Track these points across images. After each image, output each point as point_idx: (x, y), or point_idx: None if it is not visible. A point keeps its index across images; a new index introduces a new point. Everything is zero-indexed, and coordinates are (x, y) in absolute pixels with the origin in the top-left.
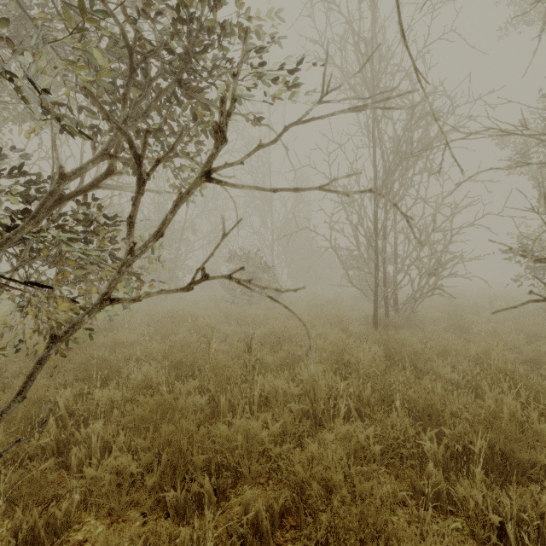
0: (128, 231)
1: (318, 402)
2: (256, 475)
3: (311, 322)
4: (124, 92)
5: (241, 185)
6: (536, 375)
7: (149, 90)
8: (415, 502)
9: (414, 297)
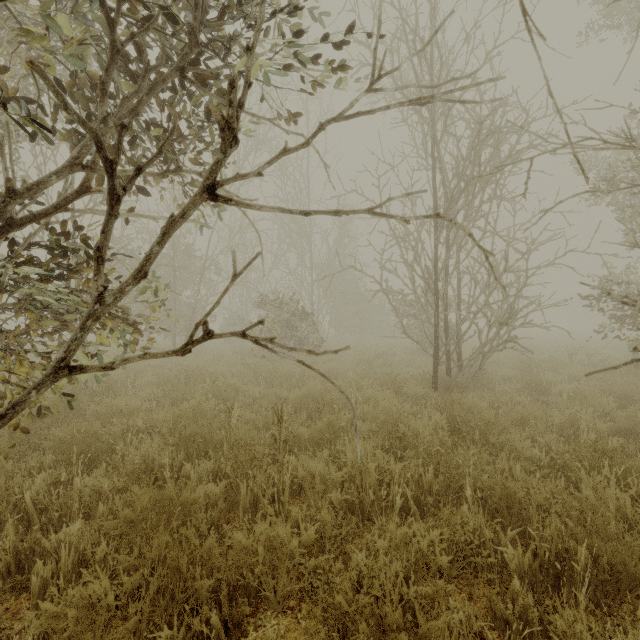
0: (95, 270)
1: (366, 489)
2: (283, 597)
3: (358, 382)
4: (103, 80)
5: (259, 205)
6: (633, 449)
7: (144, 84)
8: (496, 636)
9: (482, 351)
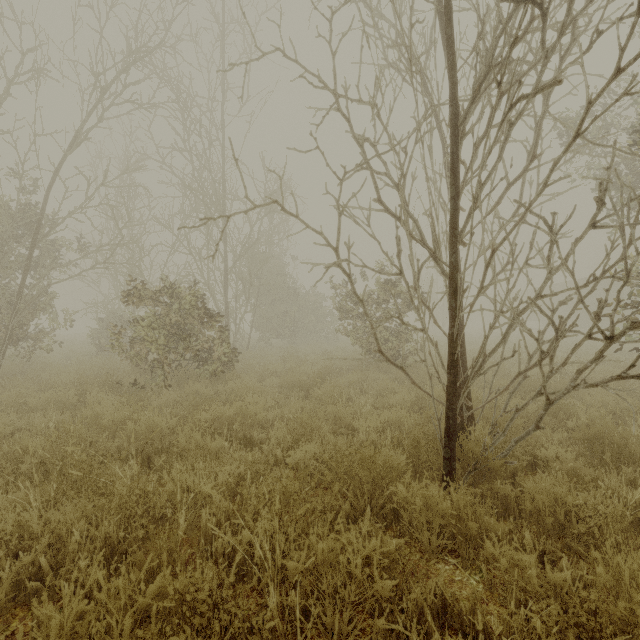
0: None
1: None
2: None
3: (288, 487)
4: None
5: None
6: None
7: None
8: None
9: (544, 392)
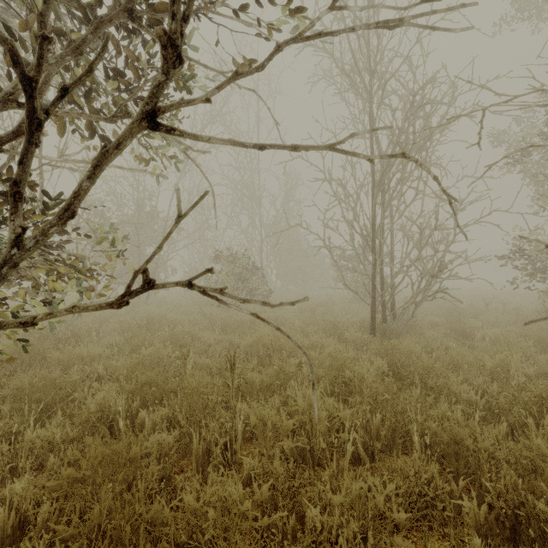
0: (12, 207)
1: (316, 435)
2: None
3: (304, 328)
4: (42, 12)
5: (207, 137)
6: None
7: None
8: None
9: (414, 301)
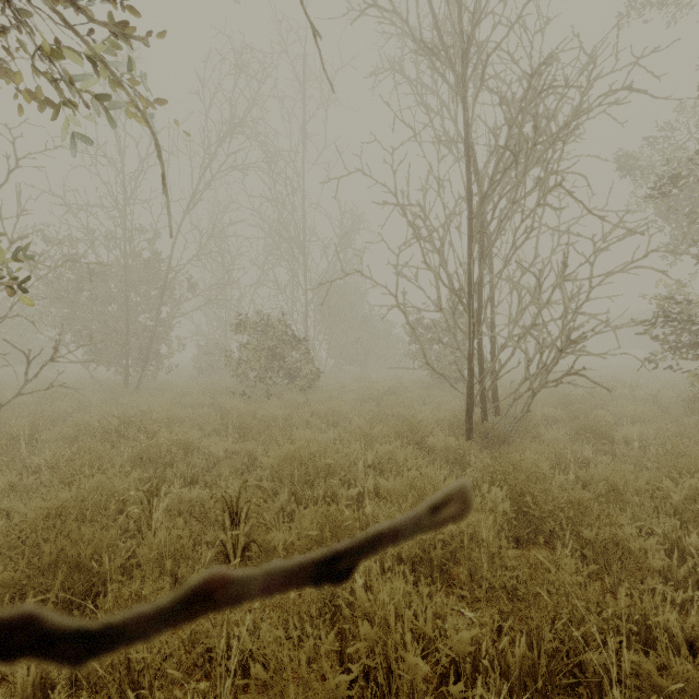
0: None
1: (399, 691)
2: None
3: (366, 432)
4: None
5: None
6: None
7: None
8: None
9: (531, 387)
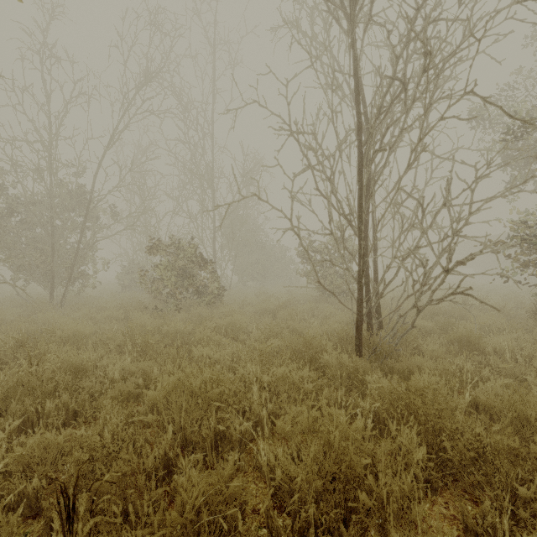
0: None
1: None
2: None
3: (262, 351)
4: None
5: None
6: None
7: None
8: None
9: (416, 305)
